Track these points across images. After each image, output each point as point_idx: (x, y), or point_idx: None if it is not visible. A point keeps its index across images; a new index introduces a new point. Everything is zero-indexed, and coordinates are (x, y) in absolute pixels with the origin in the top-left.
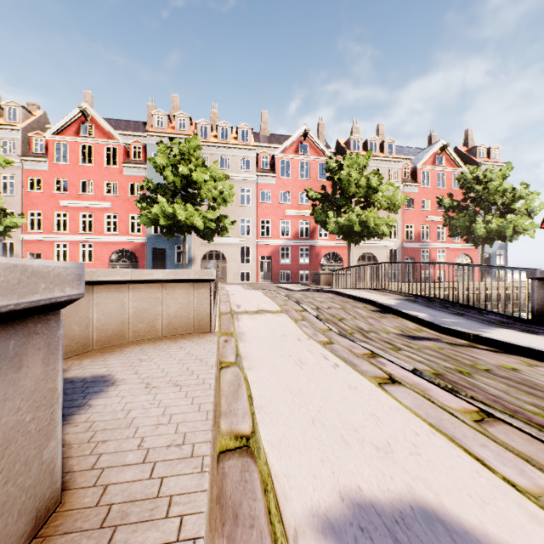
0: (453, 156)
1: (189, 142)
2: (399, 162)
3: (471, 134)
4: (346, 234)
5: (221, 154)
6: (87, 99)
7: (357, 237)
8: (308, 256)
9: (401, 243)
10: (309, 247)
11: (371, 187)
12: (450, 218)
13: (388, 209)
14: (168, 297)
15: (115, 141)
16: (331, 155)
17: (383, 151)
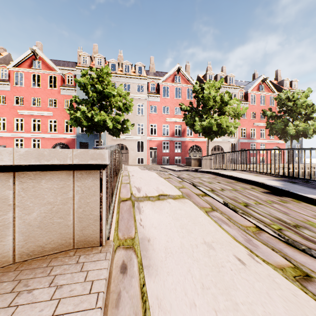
0: (270, 85)
1: (103, 69)
2: (236, 89)
3: (279, 73)
4: (206, 132)
5: (125, 81)
6: (39, 47)
7: (212, 135)
8: (180, 147)
9: (238, 139)
10: (181, 142)
11: (223, 102)
12: (270, 124)
13: (233, 116)
14: (26, 194)
15: (55, 72)
16: (196, 81)
17: (227, 82)
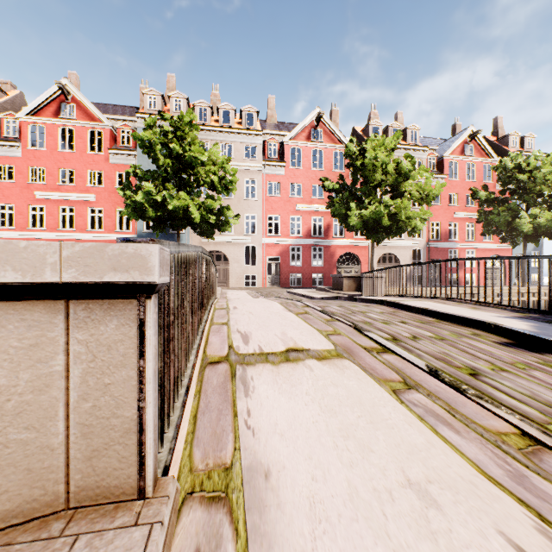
0: (484, 145)
1: (183, 117)
2: (423, 151)
3: (501, 122)
4: (370, 230)
5: (223, 140)
6: (73, 81)
7: (380, 234)
8: (322, 257)
9: (426, 243)
10: (323, 247)
11: (401, 173)
12: (485, 214)
13: (419, 200)
14: None
15: (100, 124)
16: (351, 138)
17: (406, 139)
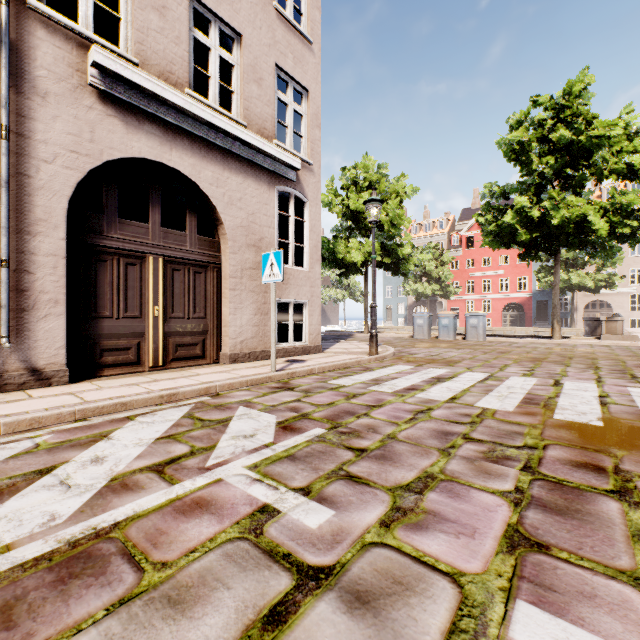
0: None
1: None
2: None
3: None
4: None
5: None
6: (475, 194)
7: None
8: None
9: None
10: None
11: None
12: None
13: None
14: None
15: None
16: None
17: None
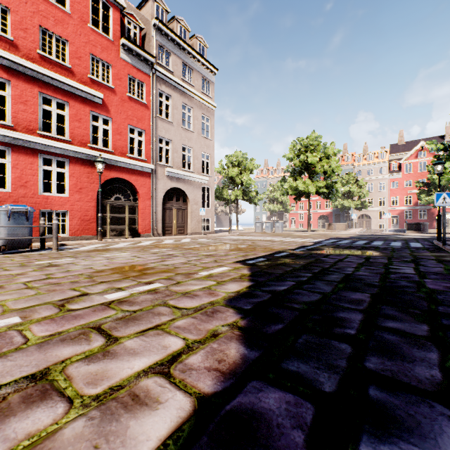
0: None
1: (349, 176)
2: None
3: None
4: None
5: (367, 168)
6: None
7: None
8: (425, 215)
9: None
10: (426, 210)
11: None
12: None
13: None
14: (340, 226)
15: None
16: (427, 165)
17: None
